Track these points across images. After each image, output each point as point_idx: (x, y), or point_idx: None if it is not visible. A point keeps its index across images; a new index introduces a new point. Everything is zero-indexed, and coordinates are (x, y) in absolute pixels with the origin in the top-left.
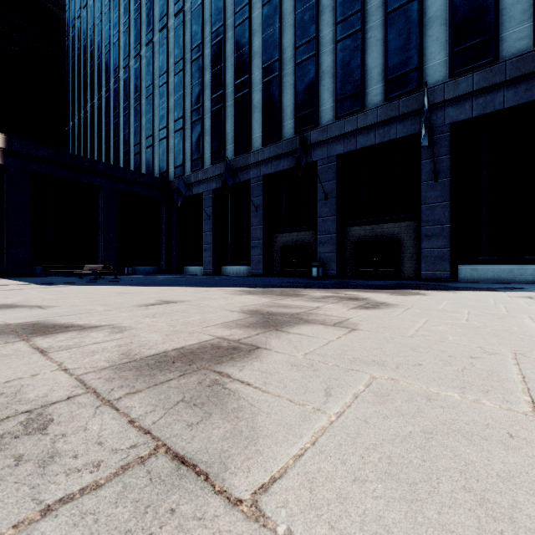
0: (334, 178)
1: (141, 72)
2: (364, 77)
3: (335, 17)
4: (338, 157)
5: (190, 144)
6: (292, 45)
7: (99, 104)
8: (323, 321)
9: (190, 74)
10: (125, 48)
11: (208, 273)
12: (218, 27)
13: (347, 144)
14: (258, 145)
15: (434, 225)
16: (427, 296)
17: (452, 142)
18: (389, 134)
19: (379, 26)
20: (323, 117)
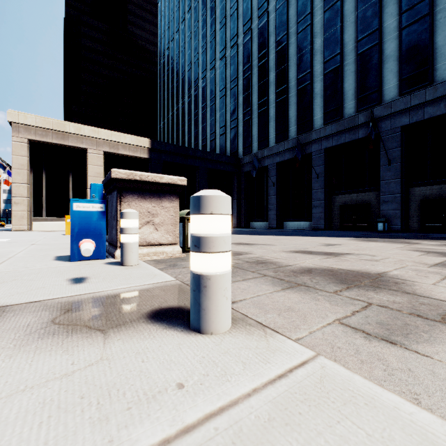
0: (399, 146)
1: (216, 80)
2: (432, 55)
3: (400, 8)
4: (402, 128)
5: (256, 129)
6: (353, 39)
7: (183, 107)
8: None
9: (256, 76)
10: (203, 64)
11: (272, 227)
12: (282, 36)
13: (413, 115)
14: (319, 124)
15: None
16: None
17: None
18: None
19: None
20: (386, 95)
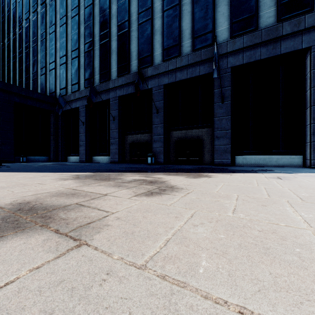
0: (162, 99)
1: (38, 23)
2: (180, 35)
3: None
4: (165, 86)
5: (70, 73)
6: (136, 11)
7: (8, 43)
8: (68, 222)
9: (70, 27)
10: (26, 5)
11: (82, 161)
12: None
13: (170, 77)
14: (115, 76)
15: (221, 130)
16: (211, 178)
17: (232, 79)
18: (195, 72)
19: (190, 3)
20: (155, 59)
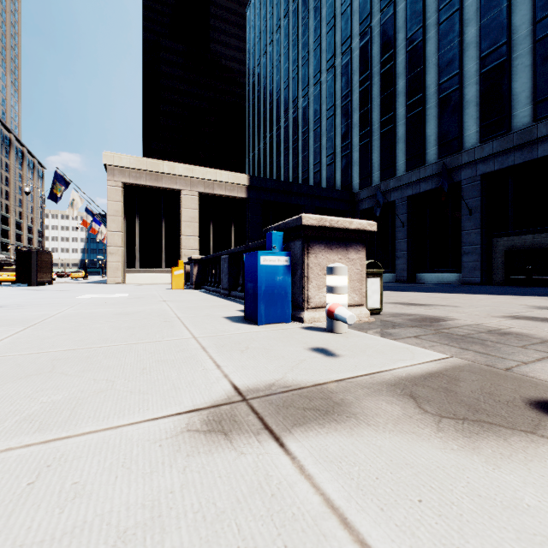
0: None
1: (321, 97)
2: None
3: None
4: None
5: (378, 154)
6: (528, 21)
7: (278, 133)
8: None
9: (378, 87)
10: (304, 79)
11: (401, 281)
12: (415, 30)
13: None
14: (473, 142)
15: None
16: None
17: None
18: None
19: None
20: None
